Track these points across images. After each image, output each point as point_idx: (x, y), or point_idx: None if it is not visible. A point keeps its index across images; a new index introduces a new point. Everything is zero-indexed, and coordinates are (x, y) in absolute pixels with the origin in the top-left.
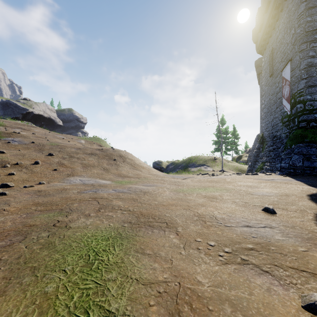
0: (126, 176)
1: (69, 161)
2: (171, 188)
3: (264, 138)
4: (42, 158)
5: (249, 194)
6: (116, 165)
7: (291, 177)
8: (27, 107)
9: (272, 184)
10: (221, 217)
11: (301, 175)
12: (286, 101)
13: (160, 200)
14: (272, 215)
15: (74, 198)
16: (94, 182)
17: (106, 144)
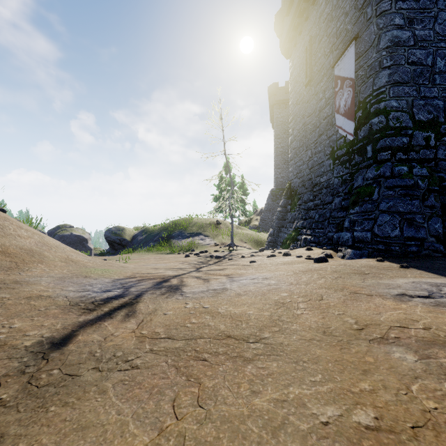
0: None
1: None
2: None
3: (293, 189)
4: None
5: None
6: None
7: (417, 267)
8: None
9: None
10: None
11: (409, 258)
12: (343, 118)
13: None
14: None
15: None
16: None
17: None
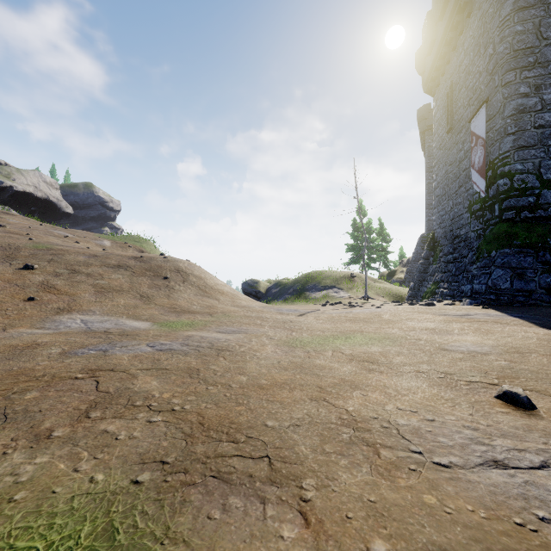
0: (185, 310)
1: (68, 281)
2: (276, 338)
3: (436, 240)
4: (6, 275)
5: (441, 349)
6: (167, 289)
7: (496, 309)
8: (0, 178)
9: (472, 324)
10: (411, 425)
11: (510, 305)
12: (477, 175)
13: (254, 372)
14: (530, 413)
15: (38, 373)
16: (113, 324)
17: (153, 248)
